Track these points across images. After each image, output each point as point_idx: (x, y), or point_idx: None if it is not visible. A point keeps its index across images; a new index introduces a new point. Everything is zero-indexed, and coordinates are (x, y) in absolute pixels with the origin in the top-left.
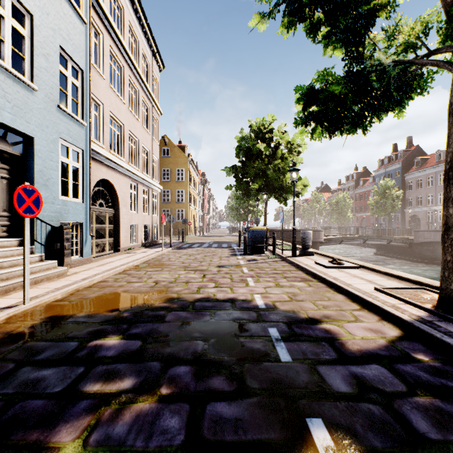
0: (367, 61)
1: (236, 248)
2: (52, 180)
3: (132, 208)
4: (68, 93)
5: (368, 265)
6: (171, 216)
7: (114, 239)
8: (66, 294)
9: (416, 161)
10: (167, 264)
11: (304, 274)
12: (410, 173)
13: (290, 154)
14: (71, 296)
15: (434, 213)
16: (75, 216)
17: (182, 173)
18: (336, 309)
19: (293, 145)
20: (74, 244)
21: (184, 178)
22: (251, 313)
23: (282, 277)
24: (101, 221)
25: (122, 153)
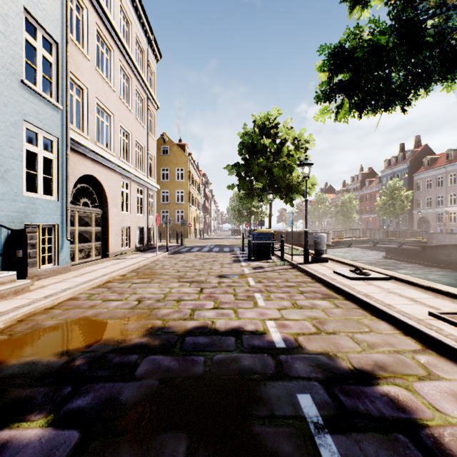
0: (425, 0)
1: (239, 252)
2: (13, 172)
3: (124, 208)
4: (37, 68)
5: (400, 276)
6: (168, 217)
7: (102, 243)
8: (13, 321)
9: (425, 160)
10: (159, 273)
11: (323, 288)
12: (418, 173)
13: (297, 151)
14: (17, 325)
15: (445, 214)
16: (46, 217)
17: (182, 173)
18: (389, 350)
19: (300, 141)
20: (46, 250)
21: (184, 177)
22: (266, 360)
23: (297, 293)
24: (86, 223)
25: (112, 147)
